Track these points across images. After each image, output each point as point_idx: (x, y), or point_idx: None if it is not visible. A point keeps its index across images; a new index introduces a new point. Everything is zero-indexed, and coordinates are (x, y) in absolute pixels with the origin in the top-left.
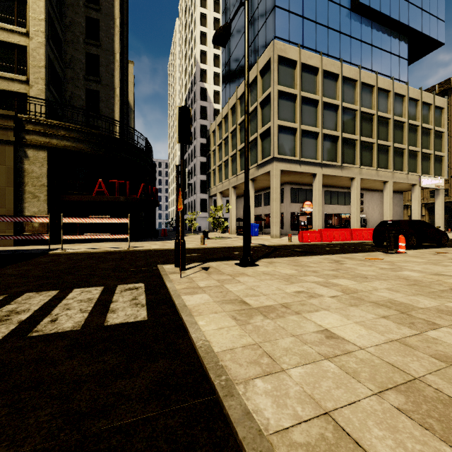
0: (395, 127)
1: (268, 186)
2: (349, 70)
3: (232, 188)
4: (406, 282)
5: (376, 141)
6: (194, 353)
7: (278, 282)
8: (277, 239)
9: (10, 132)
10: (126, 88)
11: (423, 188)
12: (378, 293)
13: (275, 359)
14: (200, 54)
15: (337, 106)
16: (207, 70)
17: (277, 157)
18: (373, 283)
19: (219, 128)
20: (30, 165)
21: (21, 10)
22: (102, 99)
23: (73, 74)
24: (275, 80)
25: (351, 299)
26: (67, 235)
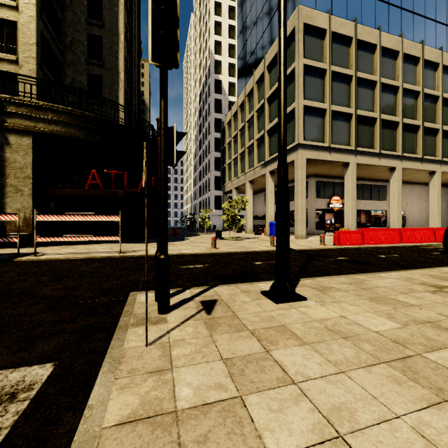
0: (444, 107)
1: (289, 179)
2: (388, 39)
3: (249, 182)
4: None
5: (421, 123)
6: None
7: (397, 388)
8: (303, 241)
9: None
10: (138, 82)
11: None
12: None
13: None
14: (215, 45)
15: (375, 83)
16: (222, 61)
17: (303, 144)
18: None
19: (235, 119)
20: (12, 154)
21: None
22: (105, 85)
23: (73, 58)
24: (301, 53)
25: None
26: (41, 237)
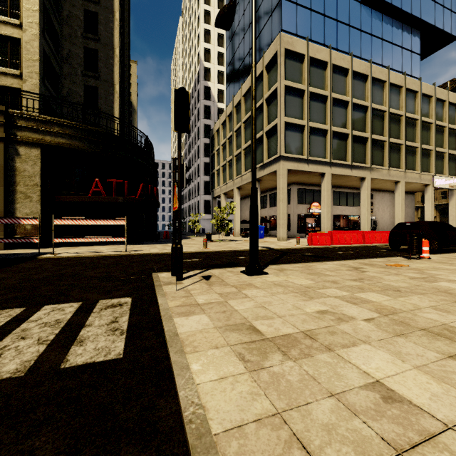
0: (408, 124)
1: (273, 186)
2: (359, 64)
3: (237, 188)
4: (451, 297)
5: (387, 139)
6: (180, 431)
7: (294, 297)
8: (284, 242)
9: (0, 128)
10: (128, 87)
11: (436, 188)
12: (424, 314)
13: (314, 455)
14: (204, 52)
15: (347, 103)
16: (211, 68)
17: (284, 156)
18: (412, 299)
19: (224, 127)
20: (22, 163)
21: (14, 0)
22: (101, 96)
23: (70, 69)
24: (282, 75)
25: (393, 325)
26: (58, 238)
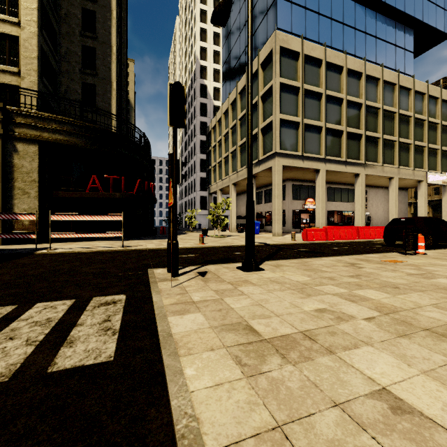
0: (401, 121)
1: (269, 182)
2: (353, 62)
3: (232, 185)
4: None
5: (381, 136)
6: None
7: (291, 295)
8: (279, 238)
9: None
10: (126, 85)
11: (429, 184)
12: (426, 313)
13: None
14: (200, 51)
15: (342, 100)
16: (207, 66)
17: (280, 152)
18: (411, 296)
19: (220, 124)
20: (20, 160)
21: None
22: (99, 93)
23: (68, 67)
24: (277, 72)
25: (395, 324)
26: (55, 234)
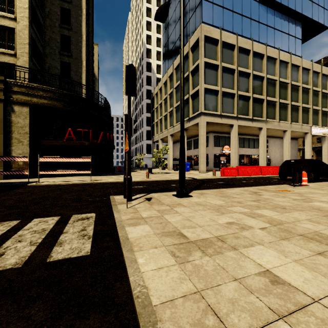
0: (293, 90)
1: (196, 134)
2: (258, 46)
3: (170, 135)
4: (321, 212)
5: (278, 100)
6: (130, 304)
7: (210, 213)
8: (204, 174)
9: (1, 92)
10: (92, 62)
11: (313, 135)
12: (302, 225)
13: (222, 319)
14: (147, 38)
15: (249, 74)
16: (151, 49)
17: (204, 112)
18: (293, 214)
19: (161, 92)
20: (16, 118)
21: (11, 1)
22: (73, 69)
23: (50, 50)
24: (202, 54)
25: (280, 232)
26: (42, 171)
